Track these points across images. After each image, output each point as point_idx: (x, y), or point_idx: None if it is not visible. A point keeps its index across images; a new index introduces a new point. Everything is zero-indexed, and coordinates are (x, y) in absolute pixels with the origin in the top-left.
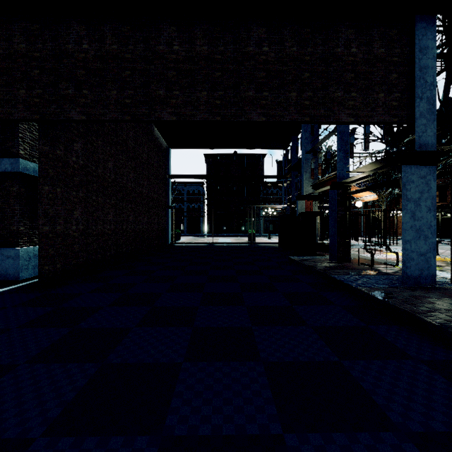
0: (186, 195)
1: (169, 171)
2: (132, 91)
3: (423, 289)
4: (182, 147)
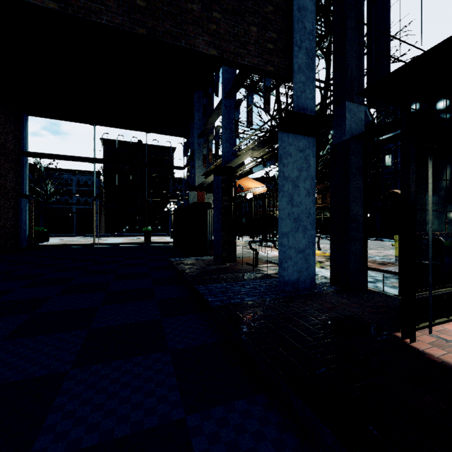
0: (75, 186)
1: (23, 146)
2: None
3: (301, 298)
4: (46, 116)
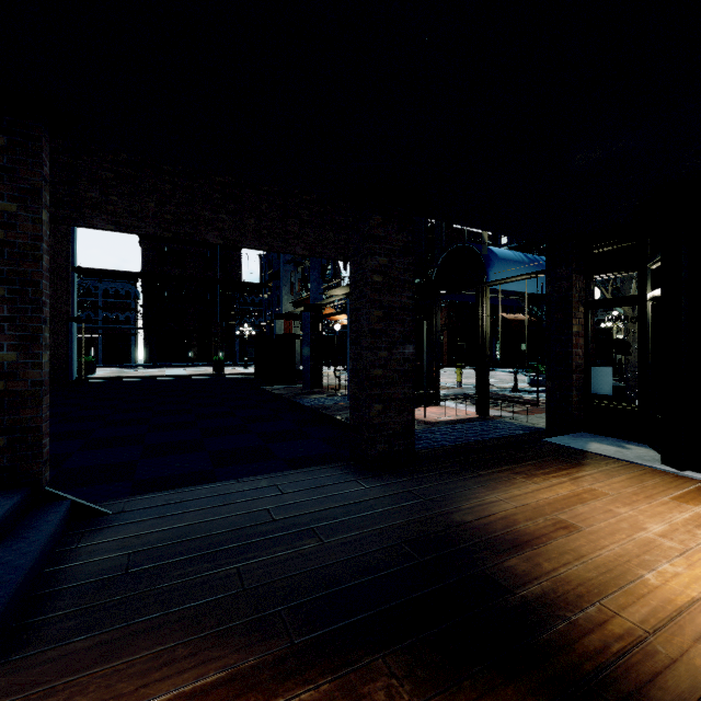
0: (101, 297)
1: (73, 260)
2: (50, 186)
3: None
4: None
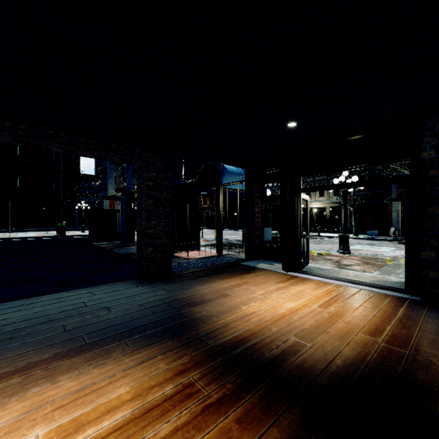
0: None
1: None
2: None
3: None
4: None
